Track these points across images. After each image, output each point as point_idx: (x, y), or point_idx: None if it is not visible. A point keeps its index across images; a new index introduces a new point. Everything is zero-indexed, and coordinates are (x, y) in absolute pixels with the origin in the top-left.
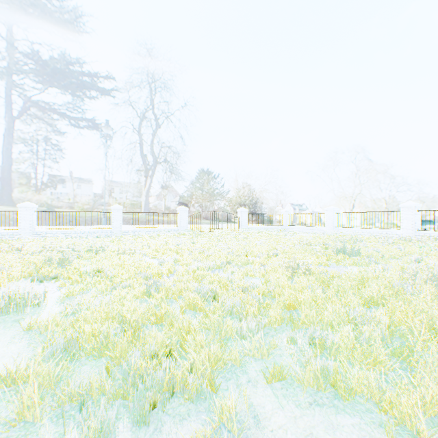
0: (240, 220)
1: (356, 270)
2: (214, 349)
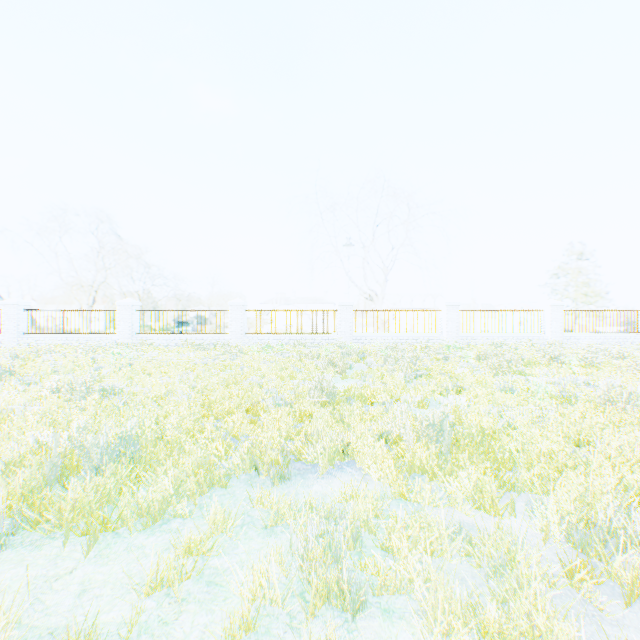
0: None
1: None
2: None
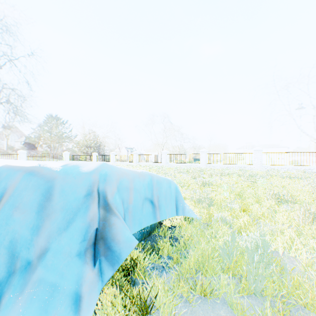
0: (65, 158)
1: None
2: None
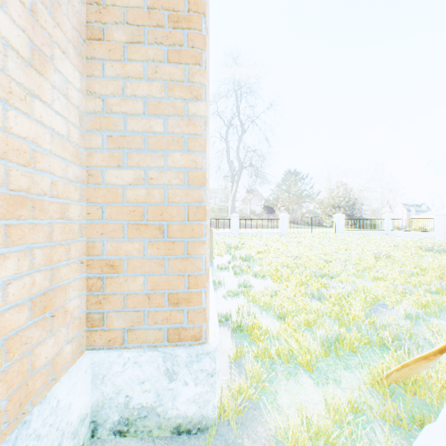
0: (336, 224)
1: (430, 260)
2: (336, 269)
